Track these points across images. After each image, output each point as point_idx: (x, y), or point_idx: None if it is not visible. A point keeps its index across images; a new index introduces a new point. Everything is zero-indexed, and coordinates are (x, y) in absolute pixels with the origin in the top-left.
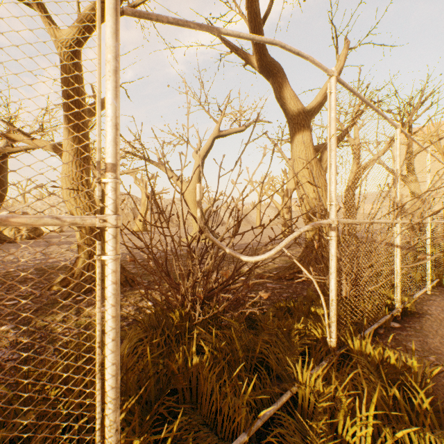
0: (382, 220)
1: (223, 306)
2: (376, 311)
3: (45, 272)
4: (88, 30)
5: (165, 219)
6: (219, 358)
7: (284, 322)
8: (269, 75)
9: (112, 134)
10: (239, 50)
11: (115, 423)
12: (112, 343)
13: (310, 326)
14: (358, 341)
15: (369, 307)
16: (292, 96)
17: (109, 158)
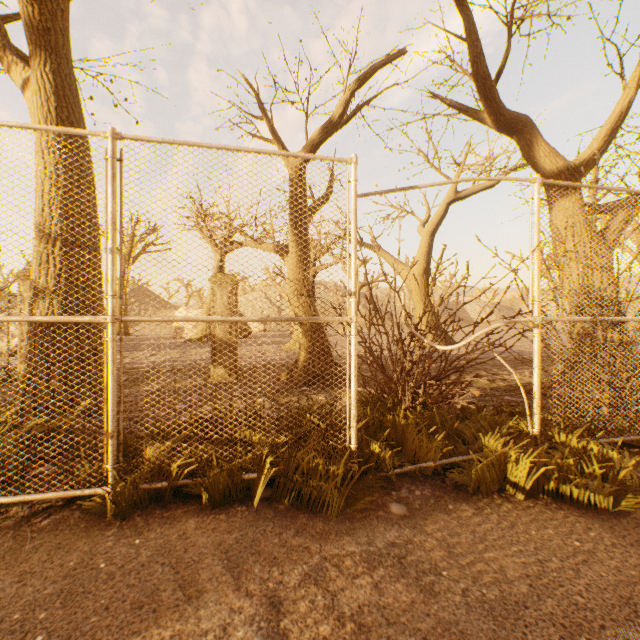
0: (634, 318)
1: (434, 399)
2: (636, 429)
3: (269, 368)
4: (313, 151)
5: (380, 317)
6: (420, 423)
7: (497, 420)
8: (511, 133)
9: (354, 277)
10: (470, 110)
11: (355, 417)
12: (354, 378)
13: (519, 421)
14: (564, 436)
15: (606, 416)
16: (547, 152)
17: (353, 289)
